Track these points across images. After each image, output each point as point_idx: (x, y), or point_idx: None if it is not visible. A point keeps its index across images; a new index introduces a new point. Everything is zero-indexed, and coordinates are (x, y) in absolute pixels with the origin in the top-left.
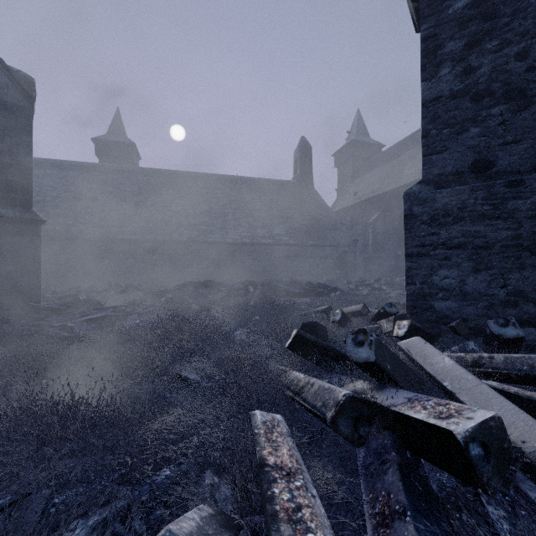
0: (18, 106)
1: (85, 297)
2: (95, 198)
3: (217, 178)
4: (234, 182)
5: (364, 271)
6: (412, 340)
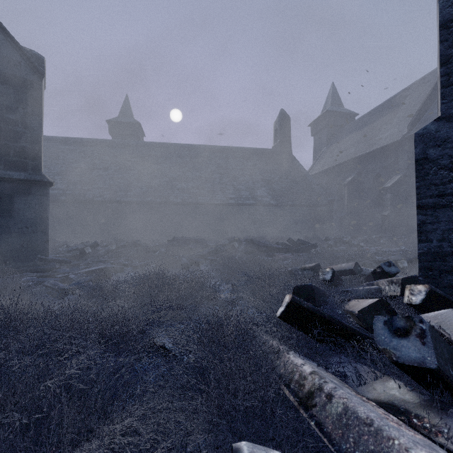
0: (30, 81)
1: (90, 251)
2: (107, 168)
3: (206, 149)
4: (221, 151)
5: (340, 229)
6: (443, 314)
